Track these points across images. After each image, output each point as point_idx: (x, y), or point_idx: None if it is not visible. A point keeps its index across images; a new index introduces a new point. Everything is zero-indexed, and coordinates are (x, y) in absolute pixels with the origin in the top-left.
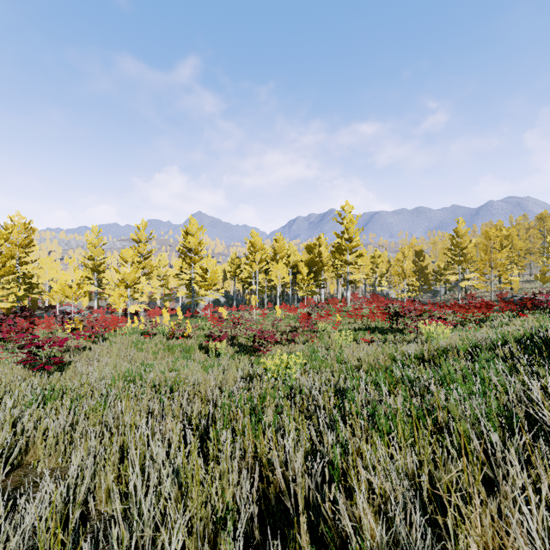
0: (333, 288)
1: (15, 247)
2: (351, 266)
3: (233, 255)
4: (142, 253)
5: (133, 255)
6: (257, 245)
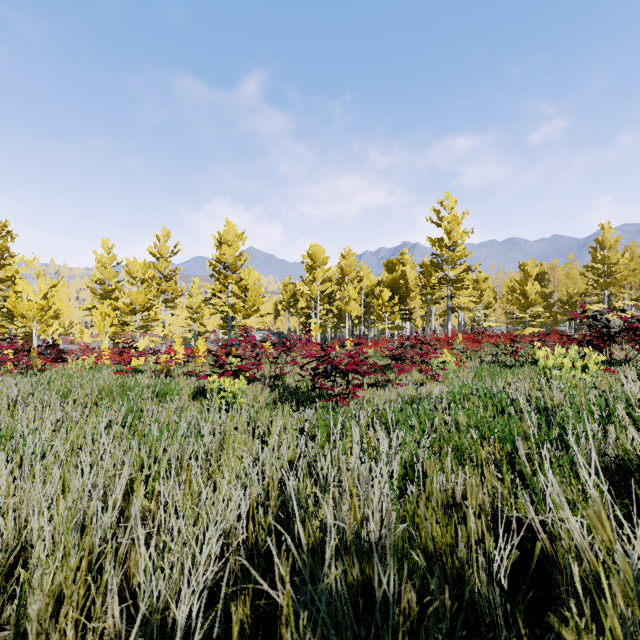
0: (420, 323)
1: None
2: (456, 285)
3: (286, 280)
4: (162, 271)
5: (143, 268)
6: (318, 258)
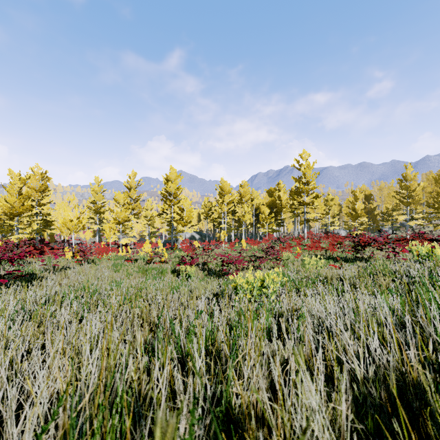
0: (290, 227)
1: (34, 192)
2: (309, 206)
3: (206, 200)
4: (132, 197)
5: (124, 197)
6: (225, 189)
